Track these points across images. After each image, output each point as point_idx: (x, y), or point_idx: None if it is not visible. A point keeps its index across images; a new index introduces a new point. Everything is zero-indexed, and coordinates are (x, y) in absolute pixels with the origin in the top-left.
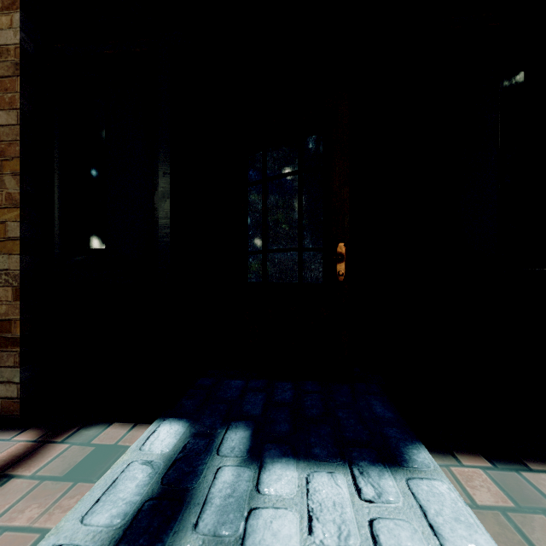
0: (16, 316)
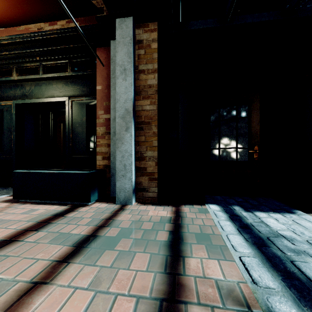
0: (156, 171)
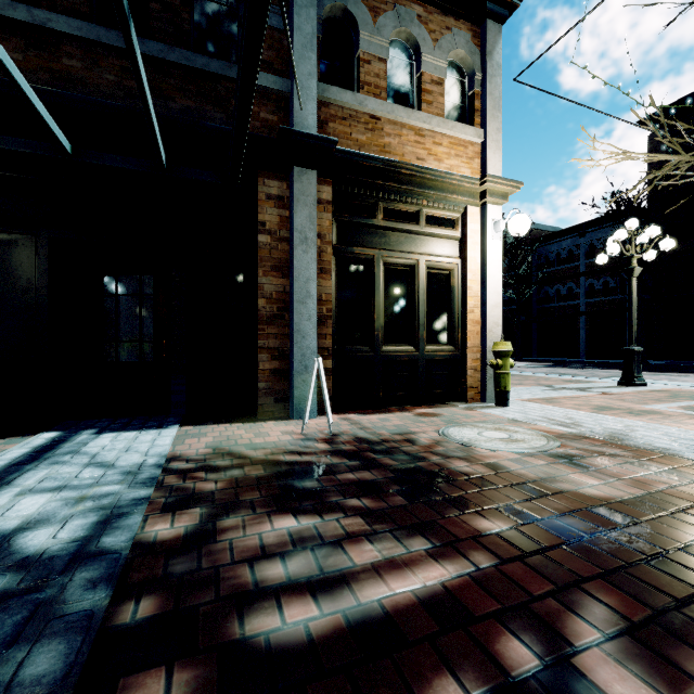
0: None
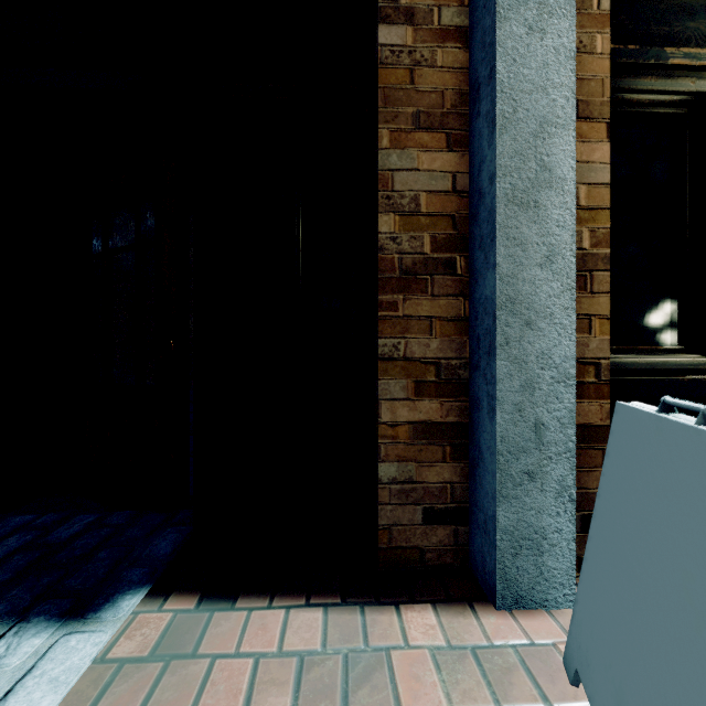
0: None
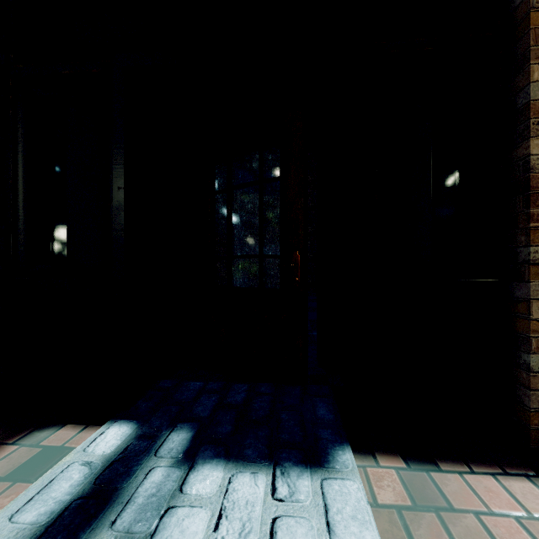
0: None
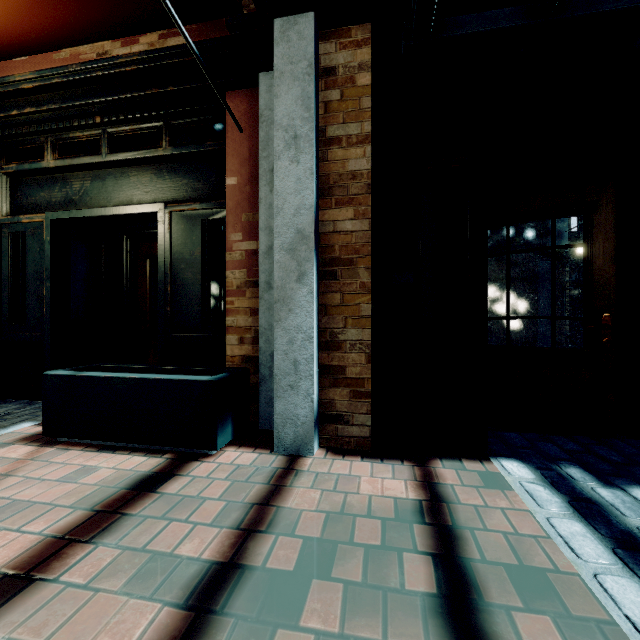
0: (368, 375)
